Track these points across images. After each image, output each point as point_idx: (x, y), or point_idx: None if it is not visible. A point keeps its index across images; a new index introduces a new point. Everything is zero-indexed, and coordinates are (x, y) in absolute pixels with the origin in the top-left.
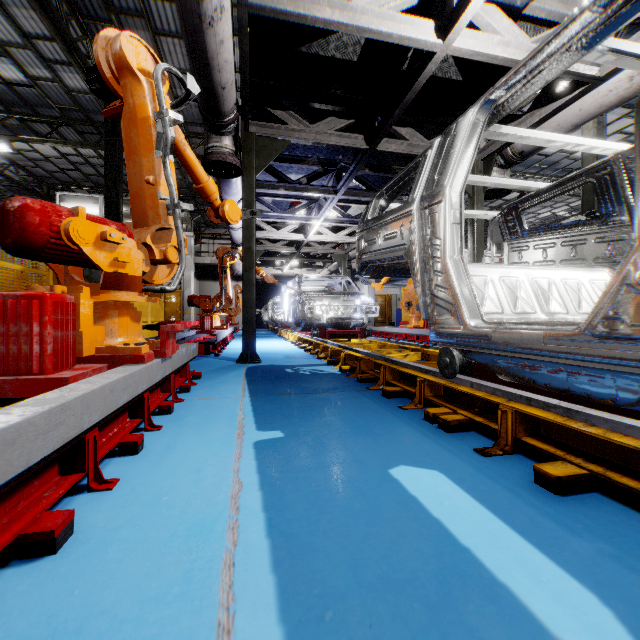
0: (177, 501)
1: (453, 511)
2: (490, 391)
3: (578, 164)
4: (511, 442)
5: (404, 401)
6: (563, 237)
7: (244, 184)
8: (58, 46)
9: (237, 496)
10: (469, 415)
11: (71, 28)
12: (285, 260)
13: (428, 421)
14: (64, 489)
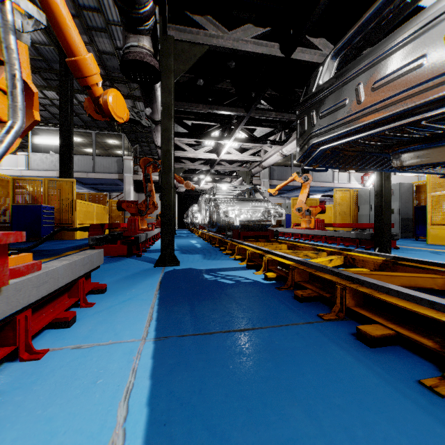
0: None
1: None
2: None
3: None
4: None
5: (408, 359)
6: None
7: (162, 87)
8: None
9: None
10: None
11: None
12: (201, 176)
13: None
14: None
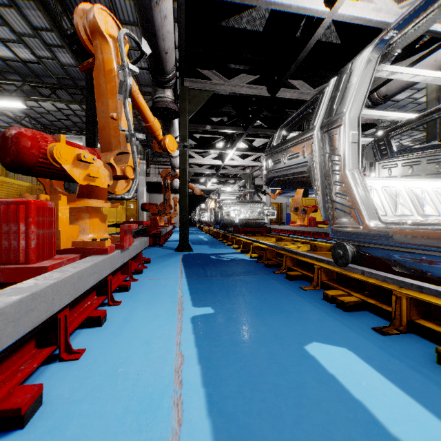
0: (130, 373)
1: (372, 392)
2: (381, 278)
3: (420, 107)
4: (405, 323)
5: (303, 283)
6: (427, 156)
7: (180, 123)
8: (55, 35)
9: (180, 369)
10: (362, 297)
11: (63, 22)
12: (208, 179)
13: (327, 301)
14: (37, 362)
